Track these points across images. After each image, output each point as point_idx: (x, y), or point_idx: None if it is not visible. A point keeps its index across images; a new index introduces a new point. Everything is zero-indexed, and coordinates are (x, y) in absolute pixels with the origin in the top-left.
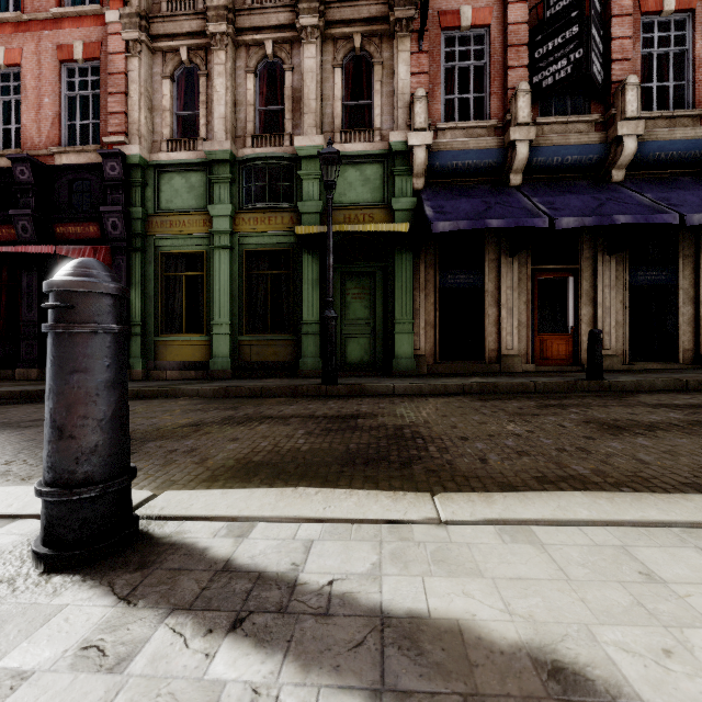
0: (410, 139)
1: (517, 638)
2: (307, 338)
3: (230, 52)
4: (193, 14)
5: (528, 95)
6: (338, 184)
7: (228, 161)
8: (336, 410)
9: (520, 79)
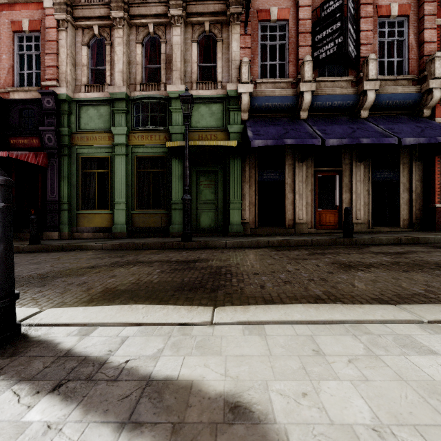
0: (239, 89)
1: (222, 390)
2: (175, 212)
3: (126, 30)
4: (102, 5)
5: (310, 64)
6: (195, 116)
7: (124, 99)
8: (185, 257)
9: (306, 53)
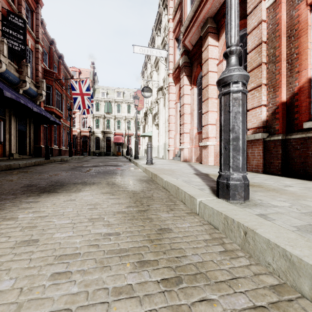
0: None
1: None
2: None
3: None
4: None
5: (7, 46)
6: None
7: None
8: (66, 167)
9: None
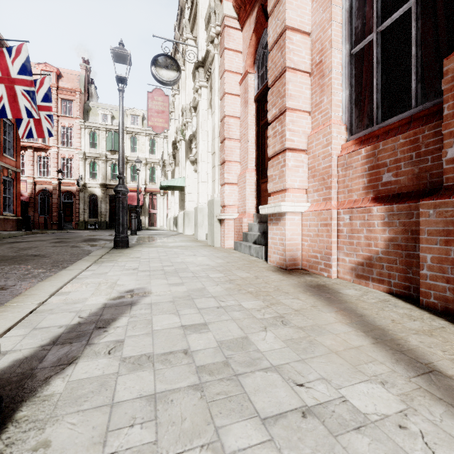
0: None
1: (117, 295)
2: None
3: None
4: None
5: None
6: None
7: None
8: None
9: None
